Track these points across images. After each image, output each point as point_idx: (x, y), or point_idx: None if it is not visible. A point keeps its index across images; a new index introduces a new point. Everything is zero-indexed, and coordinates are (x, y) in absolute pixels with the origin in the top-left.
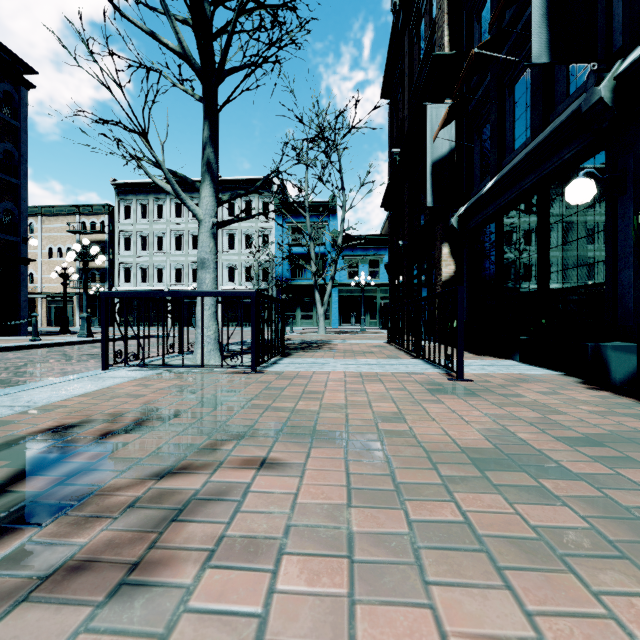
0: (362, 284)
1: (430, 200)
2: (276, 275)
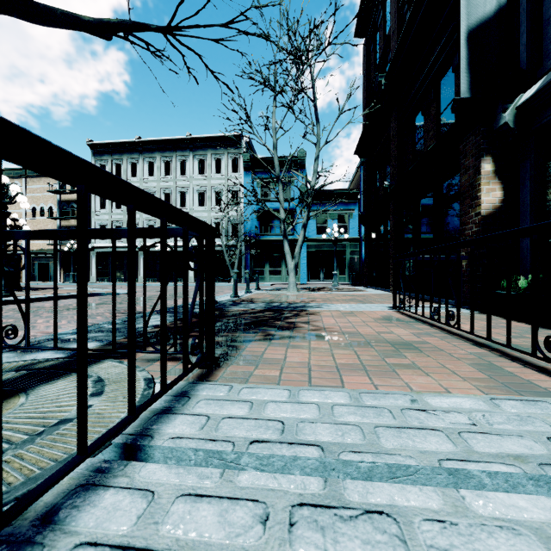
0: (334, 237)
1: (465, 88)
2: (245, 231)
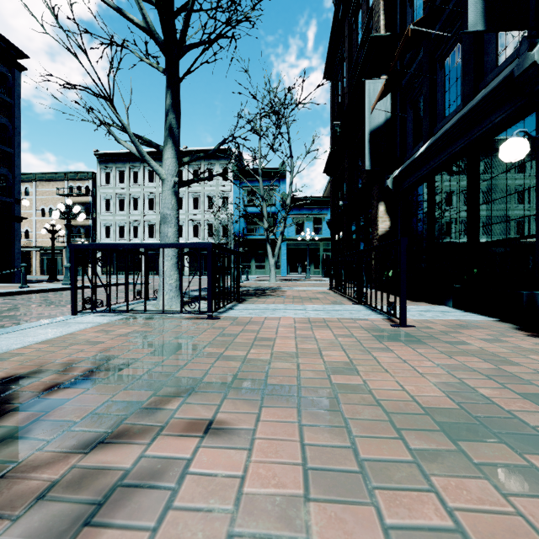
0: (307, 239)
1: (368, 164)
2: (234, 231)
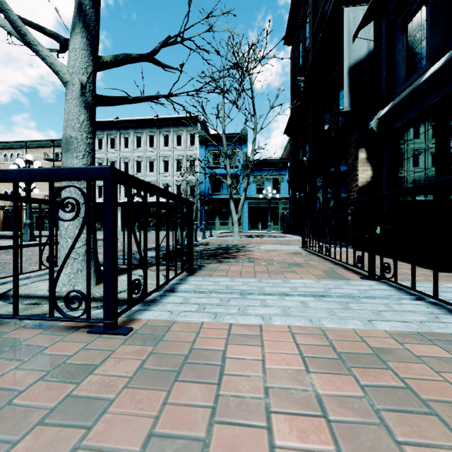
0: (269, 196)
1: (347, 104)
2: (200, 191)
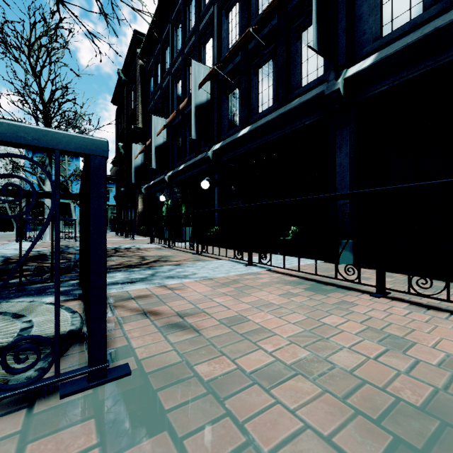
0: None
1: (134, 180)
2: None
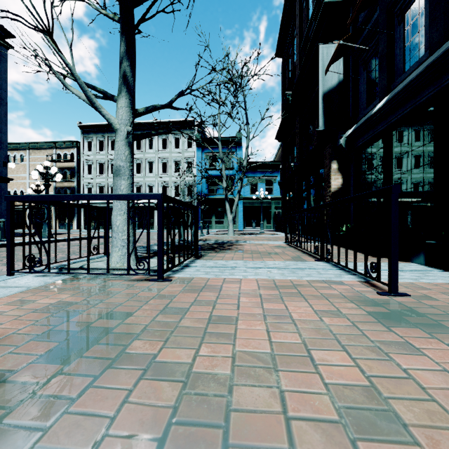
0: (261, 197)
1: (321, 124)
2: (197, 191)
